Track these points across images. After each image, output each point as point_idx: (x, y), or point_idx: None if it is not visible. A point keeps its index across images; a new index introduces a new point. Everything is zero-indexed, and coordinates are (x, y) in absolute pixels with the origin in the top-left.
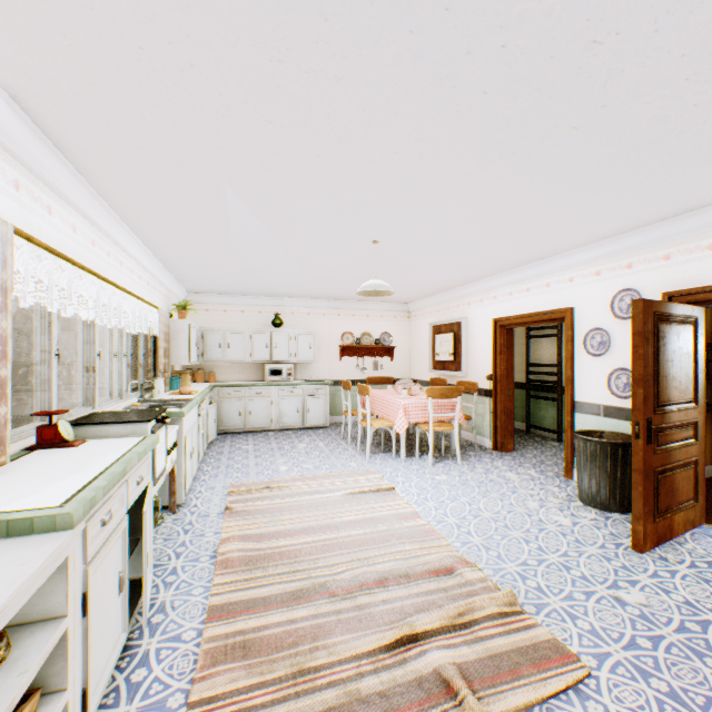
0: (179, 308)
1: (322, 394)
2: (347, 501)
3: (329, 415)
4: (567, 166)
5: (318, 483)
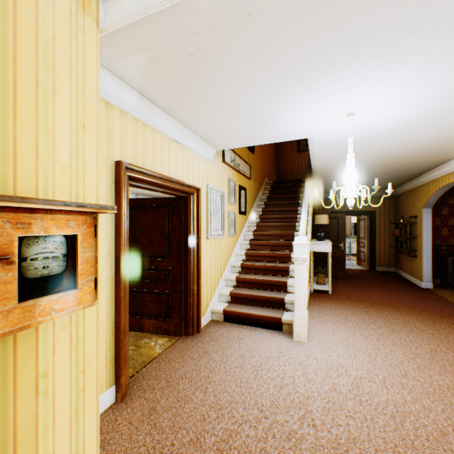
0: None
1: None
2: None
3: None
4: None
5: None
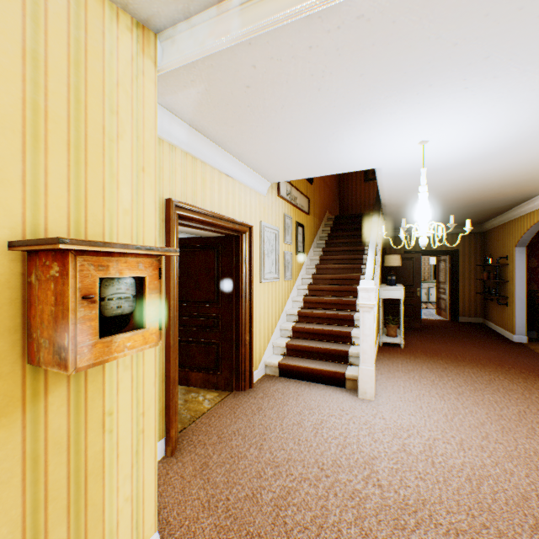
0: None
1: None
2: None
3: None
4: None
5: None
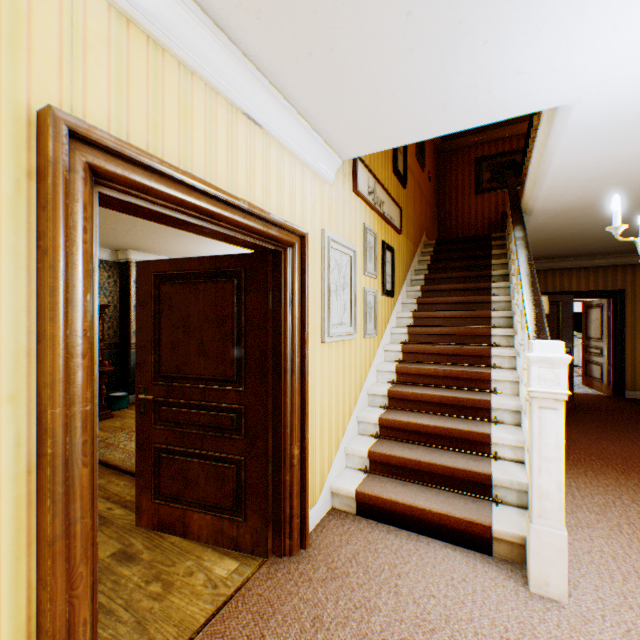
0: None
1: None
2: None
3: None
4: None
5: None
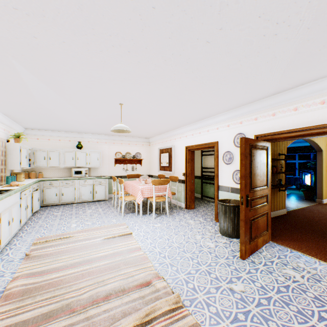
0: (14, 137)
1: (104, 183)
2: (103, 243)
3: (109, 194)
4: (208, 66)
5: (90, 233)
